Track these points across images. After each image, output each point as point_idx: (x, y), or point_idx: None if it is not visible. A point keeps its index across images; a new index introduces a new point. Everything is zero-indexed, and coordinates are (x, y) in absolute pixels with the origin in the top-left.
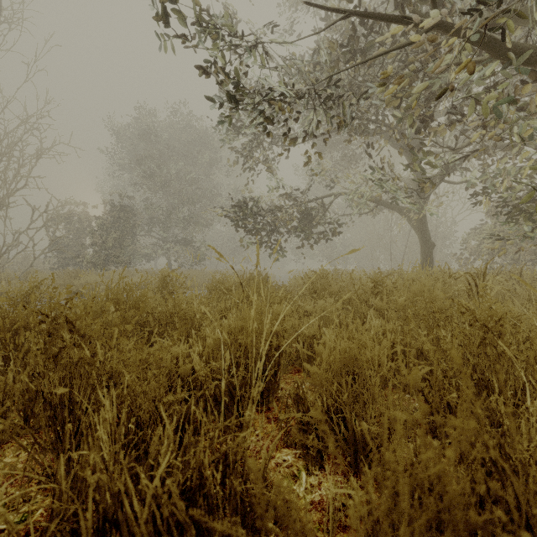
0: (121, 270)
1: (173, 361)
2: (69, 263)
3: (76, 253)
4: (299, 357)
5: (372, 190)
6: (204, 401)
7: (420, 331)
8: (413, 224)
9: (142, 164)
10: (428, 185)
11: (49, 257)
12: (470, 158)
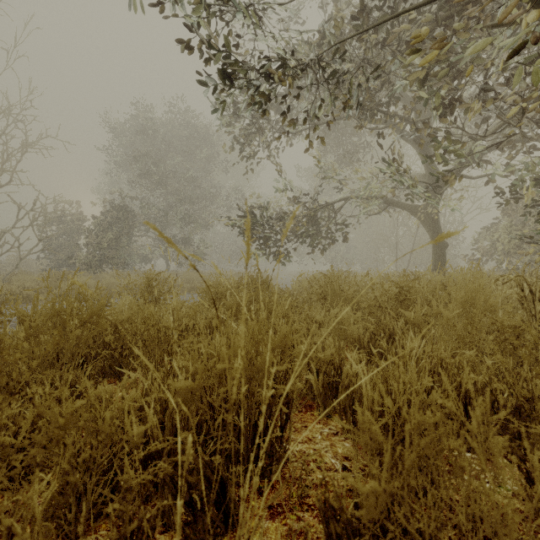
0: (114, 272)
1: (118, 418)
2: (62, 264)
3: (70, 254)
4: (310, 387)
5: (382, 185)
6: (141, 539)
7: (486, 359)
8: (424, 222)
9: (138, 162)
10: (449, 176)
11: (42, 258)
12: (500, 143)
